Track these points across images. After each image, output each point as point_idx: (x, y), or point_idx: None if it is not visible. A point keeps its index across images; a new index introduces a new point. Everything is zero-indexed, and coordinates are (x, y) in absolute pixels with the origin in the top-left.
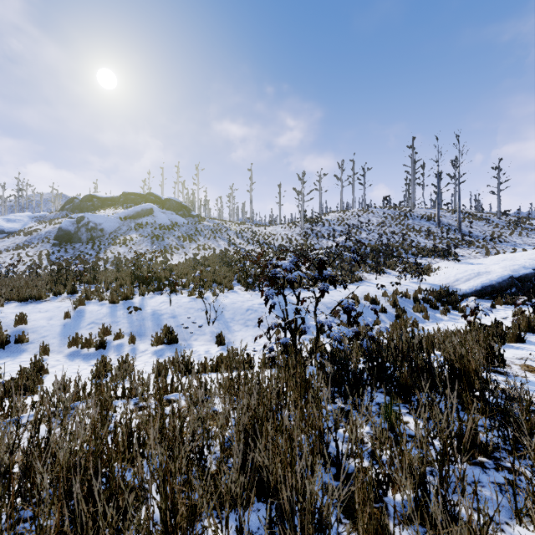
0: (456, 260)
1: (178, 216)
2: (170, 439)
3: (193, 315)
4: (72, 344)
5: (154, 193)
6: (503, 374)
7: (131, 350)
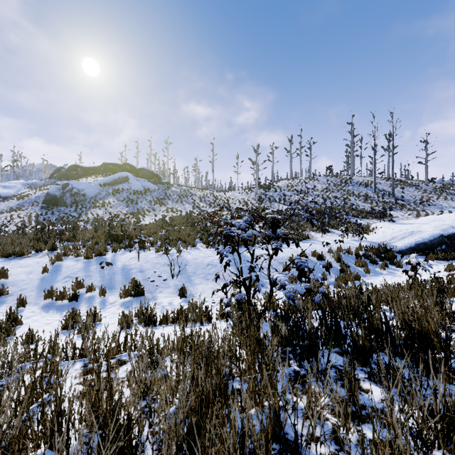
0: (391, 221)
1: (150, 183)
2: (100, 424)
3: (159, 270)
4: (47, 297)
5: (129, 163)
6: (454, 331)
7: (101, 302)
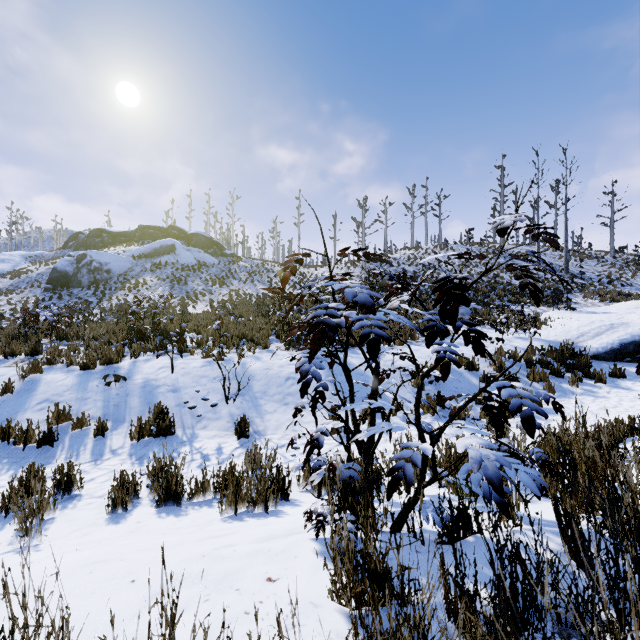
0: (570, 308)
1: (207, 255)
2: None
3: (205, 387)
4: None
5: (177, 226)
6: None
7: (96, 448)
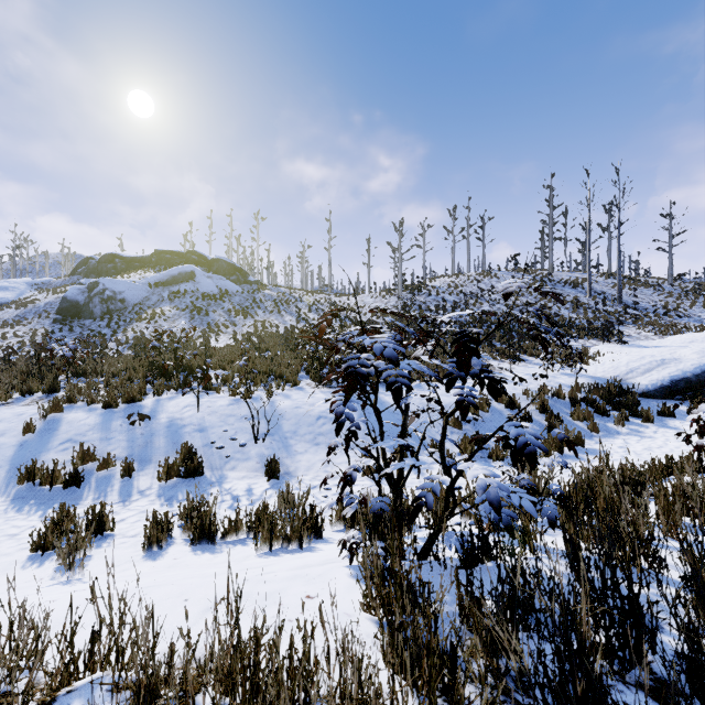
0: (621, 342)
1: (229, 283)
2: None
3: (233, 427)
4: (25, 479)
5: (197, 251)
6: None
7: (123, 489)
